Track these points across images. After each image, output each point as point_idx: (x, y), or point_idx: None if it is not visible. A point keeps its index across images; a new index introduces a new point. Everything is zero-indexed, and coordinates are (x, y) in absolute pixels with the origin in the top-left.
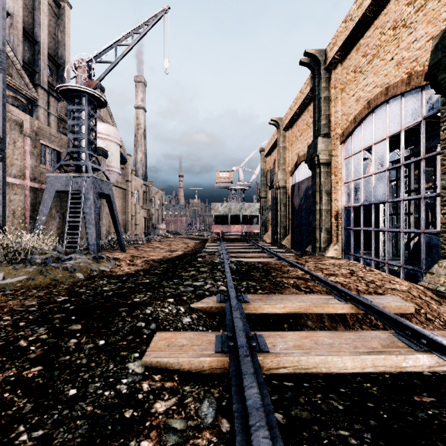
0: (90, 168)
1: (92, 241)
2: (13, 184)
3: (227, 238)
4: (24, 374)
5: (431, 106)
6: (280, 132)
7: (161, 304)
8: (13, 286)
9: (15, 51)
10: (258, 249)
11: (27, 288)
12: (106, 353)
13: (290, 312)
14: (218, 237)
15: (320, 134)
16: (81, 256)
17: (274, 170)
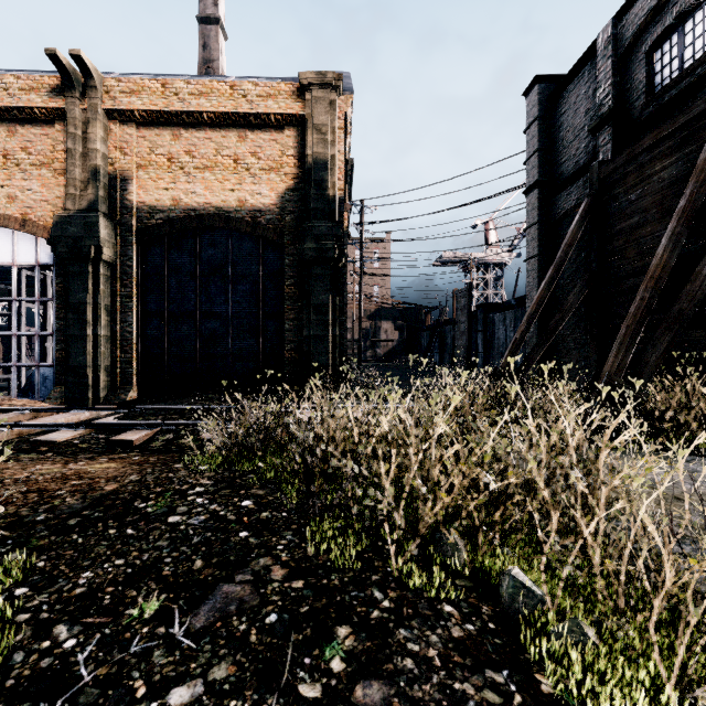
0: None
1: None
2: None
3: None
4: None
5: (46, 258)
6: None
7: None
8: None
9: None
10: None
11: None
12: None
13: None
14: None
15: None
16: None
17: None
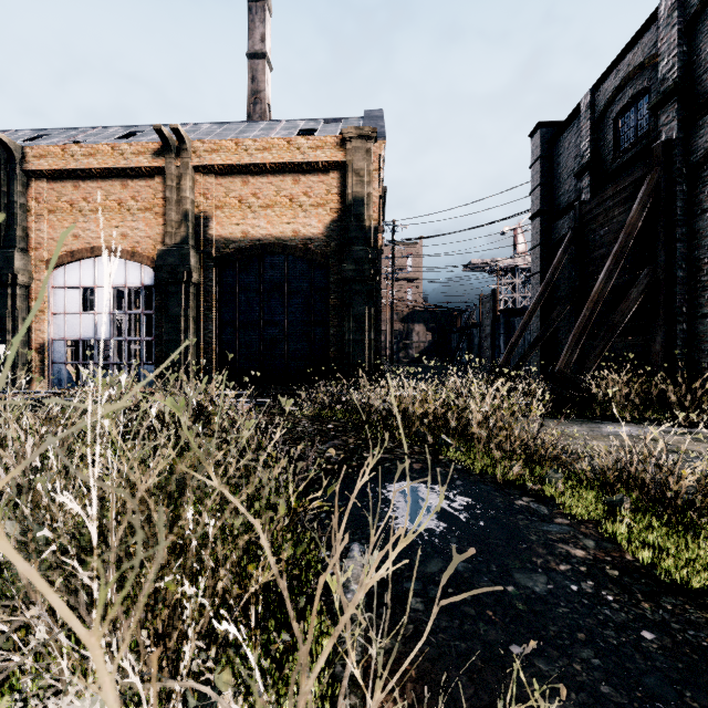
0: None
1: None
2: None
3: None
4: None
5: (149, 280)
6: None
7: None
8: None
9: None
10: None
11: None
12: None
13: None
14: None
15: (16, 247)
16: None
17: None
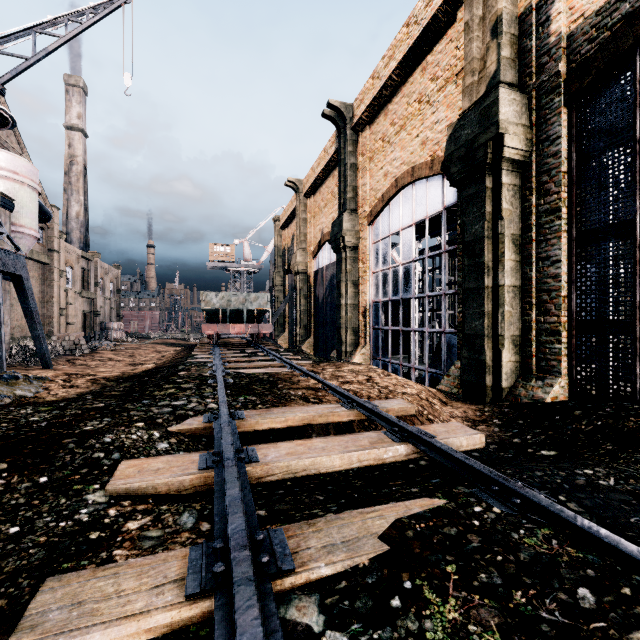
0: None
1: None
2: None
3: (225, 343)
4: None
5: (451, 196)
6: (300, 198)
7: (126, 431)
8: None
9: None
10: (267, 356)
11: None
12: (53, 490)
13: (293, 425)
14: (211, 342)
15: (346, 209)
16: None
17: (292, 248)
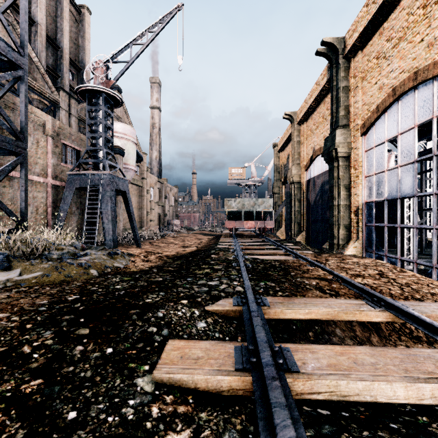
0: (107, 165)
1: (108, 237)
2: (36, 182)
3: (240, 234)
4: (21, 389)
5: None
6: (294, 126)
7: (174, 307)
8: (28, 283)
9: (40, 57)
10: (272, 245)
11: (41, 285)
12: (114, 364)
13: (316, 319)
14: (231, 234)
15: (338, 126)
16: (97, 251)
17: (287, 165)
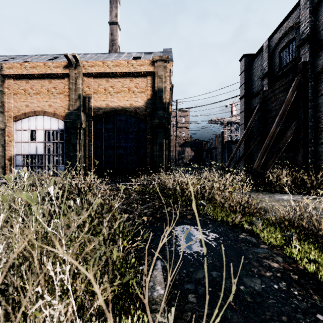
0: None
1: None
2: None
3: None
4: None
5: (62, 127)
6: None
7: None
8: None
9: None
10: None
11: None
12: None
13: None
14: None
15: None
16: None
17: None
